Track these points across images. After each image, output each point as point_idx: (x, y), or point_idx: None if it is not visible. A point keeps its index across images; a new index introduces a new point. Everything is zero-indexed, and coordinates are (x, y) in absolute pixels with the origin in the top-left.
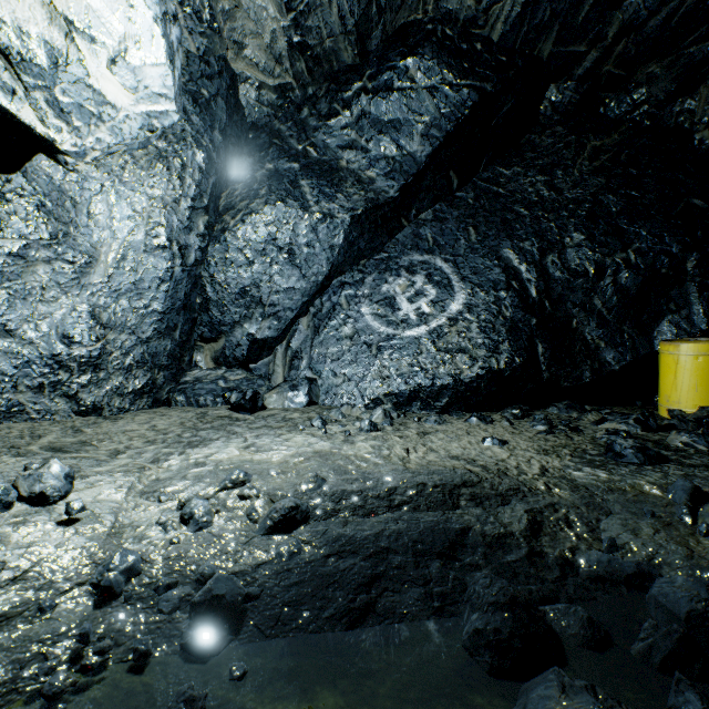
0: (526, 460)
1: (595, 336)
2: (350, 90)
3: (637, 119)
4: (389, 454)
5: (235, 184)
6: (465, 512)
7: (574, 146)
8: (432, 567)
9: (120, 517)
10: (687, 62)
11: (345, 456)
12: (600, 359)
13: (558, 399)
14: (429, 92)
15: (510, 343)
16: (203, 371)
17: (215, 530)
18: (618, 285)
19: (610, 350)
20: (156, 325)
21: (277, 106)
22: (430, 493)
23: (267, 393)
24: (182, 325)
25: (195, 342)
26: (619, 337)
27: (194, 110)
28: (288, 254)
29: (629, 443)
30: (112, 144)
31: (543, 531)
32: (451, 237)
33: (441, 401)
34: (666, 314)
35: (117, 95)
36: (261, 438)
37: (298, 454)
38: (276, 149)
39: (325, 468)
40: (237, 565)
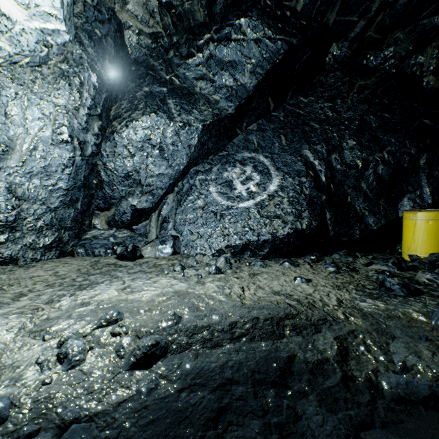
0: (326, 294)
1: (362, 207)
2: (202, 39)
3: (387, 68)
4: (230, 293)
5: (121, 101)
6: (290, 341)
7: (348, 84)
8: (268, 397)
9: (3, 359)
10: (421, 30)
11: (197, 295)
12: (365, 222)
13: (339, 248)
14: (255, 43)
15: (309, 212)
16: (99, 231)
17: (86, 367)
18: (377, 174)
19: (371, 216)
20: (62, 198)
21: (152, 49)
22: (262, 326)
23: (144, 246)
24: (82, 198)
25: (93, 211)
26: (377, 208)
27: (89, 44)
28: (159, 150)
29: (395, 281)
30: (12, 53)
31: (349, 355)
32: (269, 141)
33: (263, 251)
34: (406, 193)
35: (12, 9)
36: (136, 281)
37: (162, 294)
38: (151, 77)
39: (181, 306)
40: (100, 404)
